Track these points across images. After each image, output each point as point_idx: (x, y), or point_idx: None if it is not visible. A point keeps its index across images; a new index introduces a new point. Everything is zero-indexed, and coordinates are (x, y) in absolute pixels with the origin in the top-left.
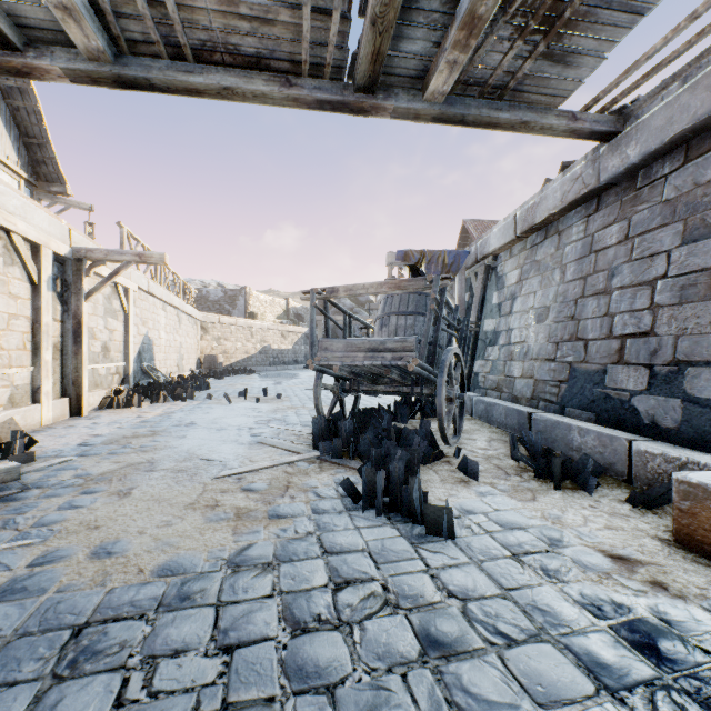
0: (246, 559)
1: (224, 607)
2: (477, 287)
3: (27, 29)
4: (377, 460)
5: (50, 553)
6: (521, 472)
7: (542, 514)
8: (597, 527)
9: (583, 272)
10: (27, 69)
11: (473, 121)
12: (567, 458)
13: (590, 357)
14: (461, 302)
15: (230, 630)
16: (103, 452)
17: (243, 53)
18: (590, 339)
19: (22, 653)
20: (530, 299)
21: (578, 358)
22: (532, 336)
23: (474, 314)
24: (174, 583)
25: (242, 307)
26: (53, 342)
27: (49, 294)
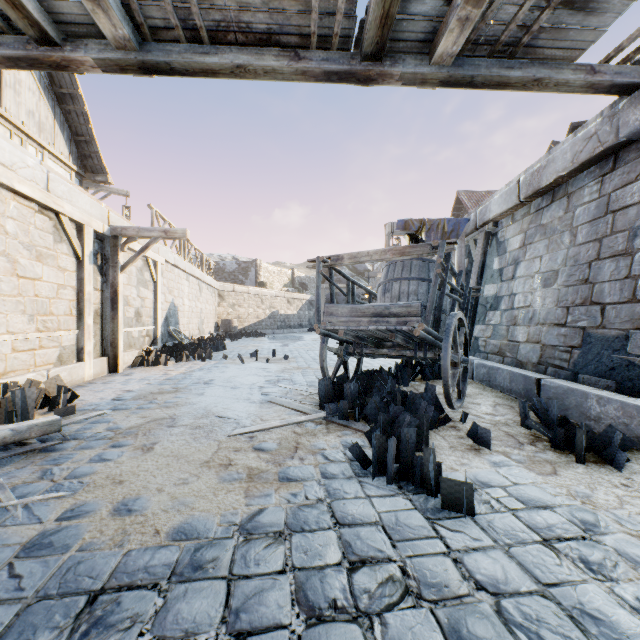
0: (257, 525)
1: (236, 581)
2: (476, 253)
3: (64, 25)
4: (384, 425)
5: (77, 507)
6: (535, 441)
7: (568, 492)
8: (636, 510)
9: (598, 234)
10: (65, 62)
11: (482, 82)
12: (588, 429)
13: (608, 322)
14: (460, 268)
15: (241, 611)
16: (133, 407)
17: (255, 31)
18: (607, 303)
19: (39, 620)
20: (535, 263)
21: (593, 323)
22: (538, 300)
23: (474, 280)
24: (188, 549)
25: (254, 277)
26: (95, 309)
27: (91, 267)
